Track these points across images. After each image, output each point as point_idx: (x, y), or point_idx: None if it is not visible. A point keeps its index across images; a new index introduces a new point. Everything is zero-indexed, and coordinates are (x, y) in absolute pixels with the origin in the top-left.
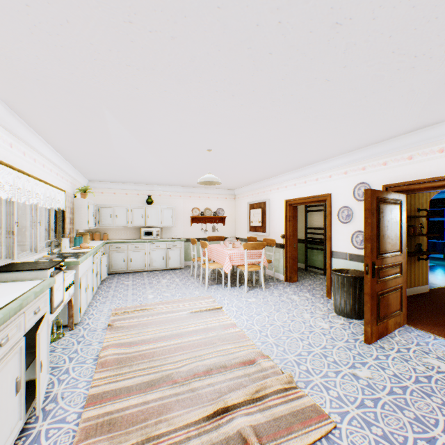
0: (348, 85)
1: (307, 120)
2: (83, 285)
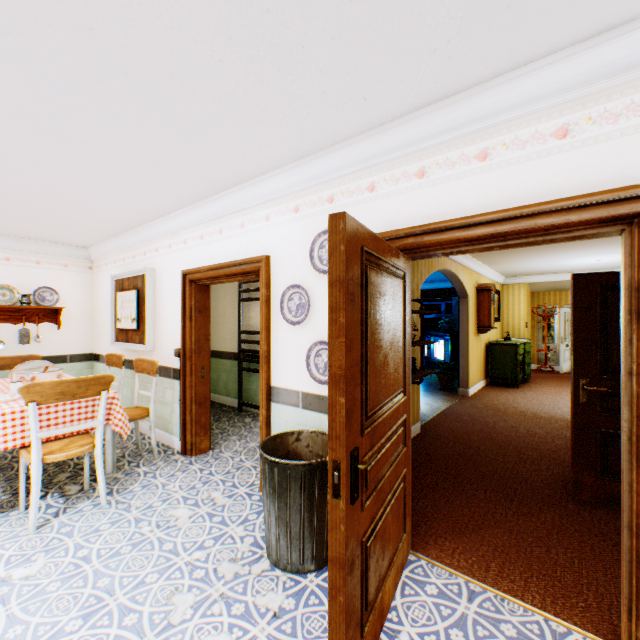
0: None
1: None
2: None
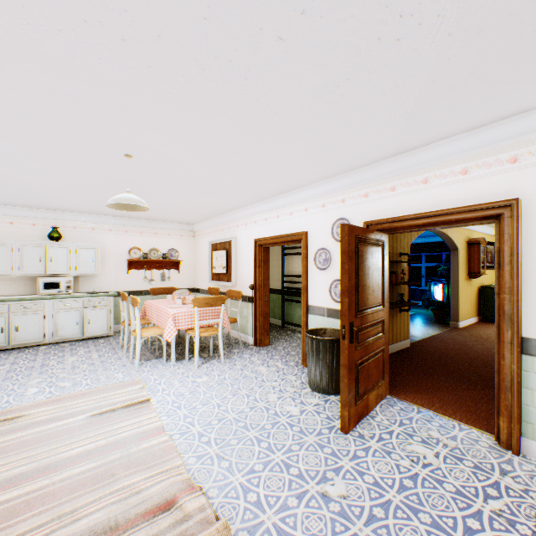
0: (313, 58)
1: (265, 118)
2: None
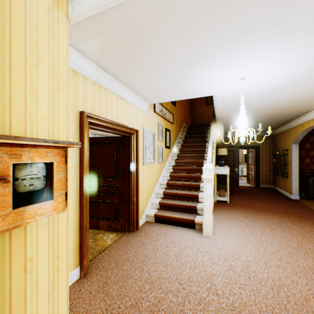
0: None
1: None
2: None
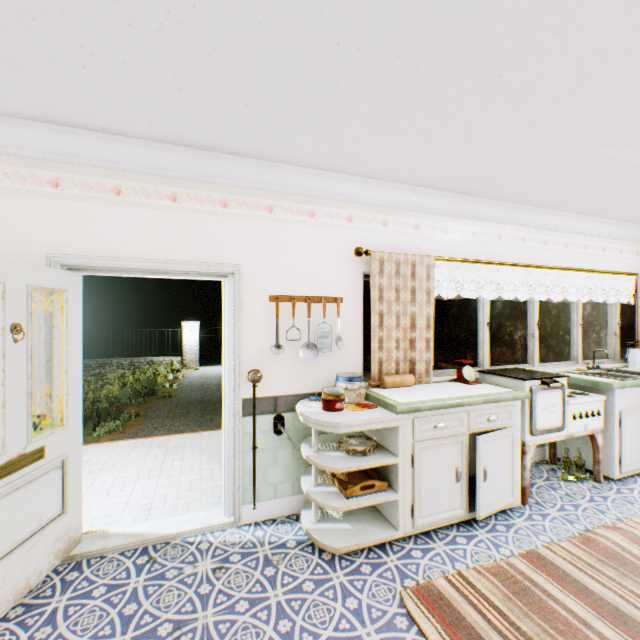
0: None
1: None
2: (629, 425)
